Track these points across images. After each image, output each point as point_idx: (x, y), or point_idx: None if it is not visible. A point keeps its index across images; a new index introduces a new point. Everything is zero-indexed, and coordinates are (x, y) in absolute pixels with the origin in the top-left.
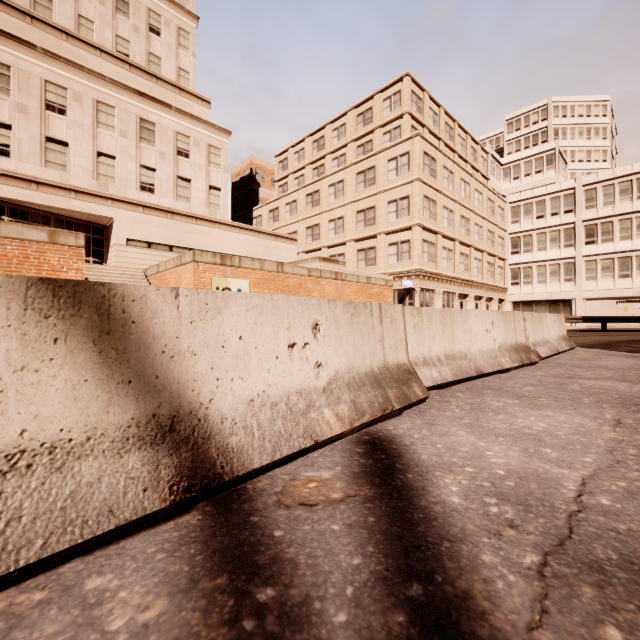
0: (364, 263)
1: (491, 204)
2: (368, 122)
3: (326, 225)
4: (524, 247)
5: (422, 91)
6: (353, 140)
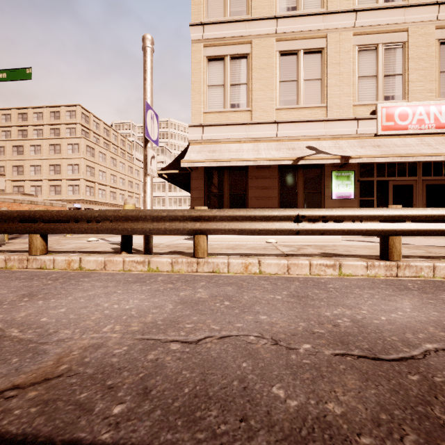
0: (54, 193)
1: (131, 168)
2: (57, 118)
3: (28, 167)
4: None
5: (89, 113)
6: (48, 124)
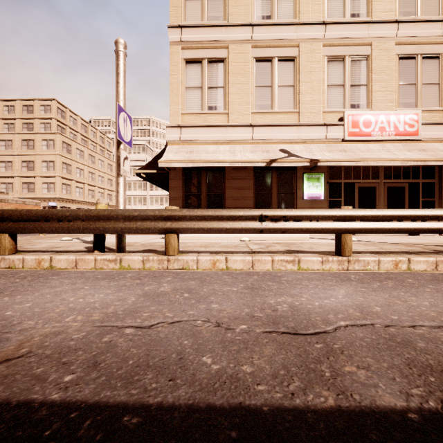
0: (27, 190)
1: (110, 166)
2: (31, 112)
3: None
4: (128, 188)
5: (65, 108)
6: (20, 118)
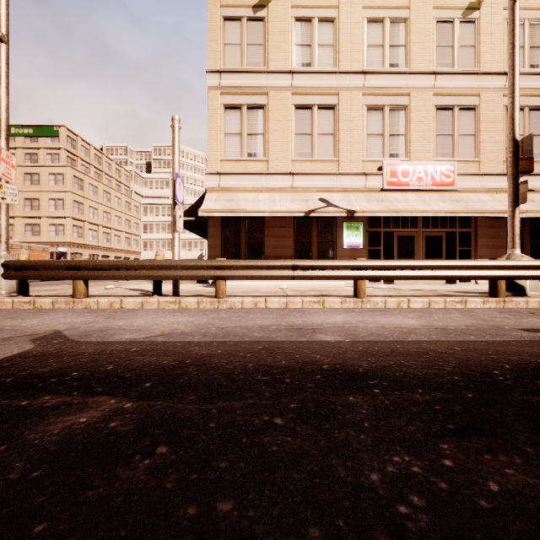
0: (31, 233)
1: (129, 204)
2: (35, 141)
3: None
4: (150, 230)
5: (76, 136)
6: (22, 148)
